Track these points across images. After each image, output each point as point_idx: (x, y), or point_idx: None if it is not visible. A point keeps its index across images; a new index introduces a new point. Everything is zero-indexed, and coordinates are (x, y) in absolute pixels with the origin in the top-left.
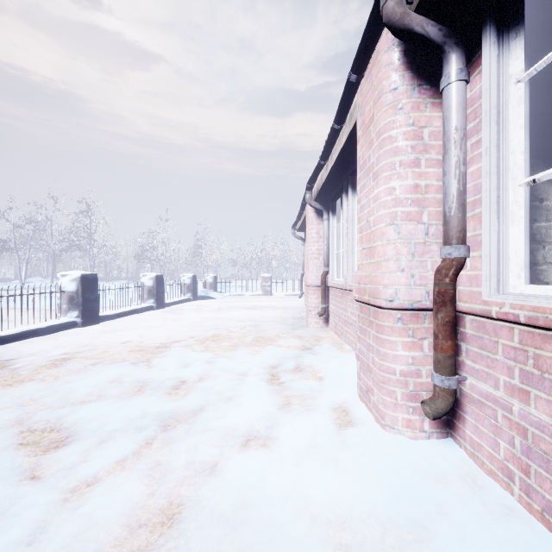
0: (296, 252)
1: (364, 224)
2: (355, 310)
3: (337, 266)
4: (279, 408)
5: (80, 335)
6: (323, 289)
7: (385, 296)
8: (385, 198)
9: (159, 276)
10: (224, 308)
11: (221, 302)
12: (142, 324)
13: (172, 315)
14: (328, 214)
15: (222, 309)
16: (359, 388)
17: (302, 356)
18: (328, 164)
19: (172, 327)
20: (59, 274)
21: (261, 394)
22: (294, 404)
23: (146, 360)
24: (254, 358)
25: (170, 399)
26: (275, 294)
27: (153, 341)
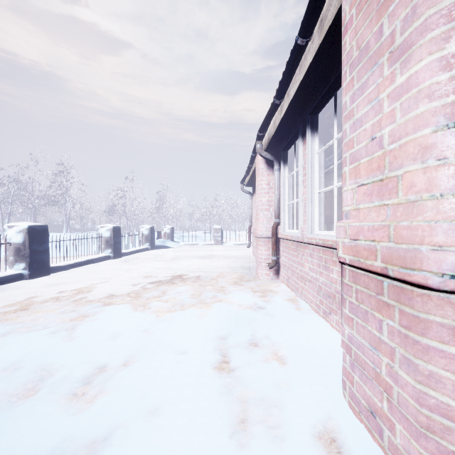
0: (243, 207)
1: (363, 147)
2: (316, 267)
3: (289, 218)
4: (231, 435)
5: (21, 290)
6: (273, 241)
7: (441, 266)
8: (432, 80)
9: (116, 227)
10: (178, 257)
11: (176, 251)
12: (93, 275)
13: (127, 264)
14: (279, 164)
15: (175, 258)
16: (348, 394)
17: (256, 321)
18: (283, 104)
19: (122, 279)
20: (5, 226)
21: (204, 400)
22: (253, 423)
23: (71, 326)
24: (199, 324)
25: (66, 412)
26: (225, 243)
27: (94, 297)
